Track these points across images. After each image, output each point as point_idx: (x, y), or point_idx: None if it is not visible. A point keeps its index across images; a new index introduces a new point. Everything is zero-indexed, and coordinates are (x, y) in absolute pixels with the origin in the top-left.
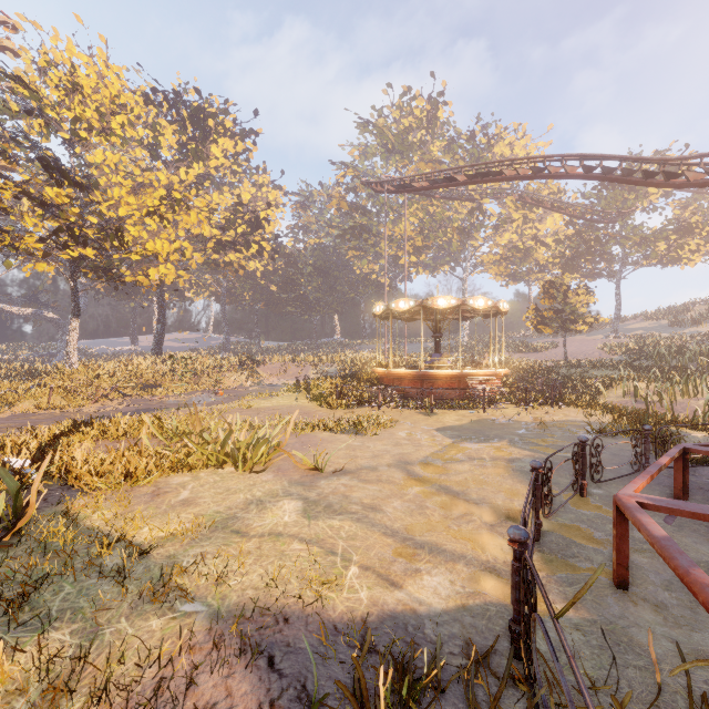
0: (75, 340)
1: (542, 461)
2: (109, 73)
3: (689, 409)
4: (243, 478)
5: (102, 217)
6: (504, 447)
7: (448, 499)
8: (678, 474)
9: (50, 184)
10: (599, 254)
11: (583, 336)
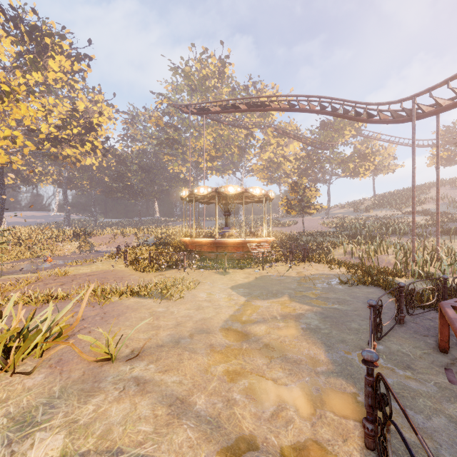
0: None
1: (320, 315)
2: None
3: (384, 262)
4: None
5: None
6: (287, 302)
7: (255, 380)
8: (444, 328)
9: None
10: (319, 168)
11: (310, 217)
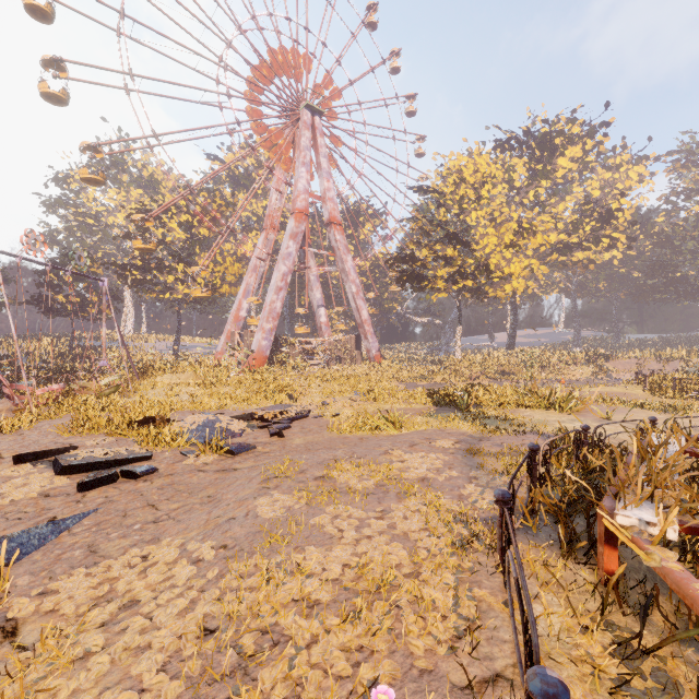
0: (459, 340)
1: None
2: (480, 161)
3: None
4: (558, 414)
5: (476, 260)
6: None
7: None
8: None
9: (444, 240)
10: None
11: None
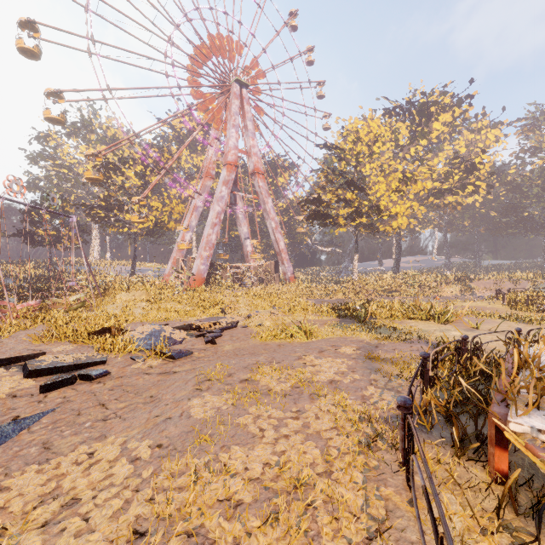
0: (356, 265)
1: None
2: (372, 124)
3: None
4: (437, 325)
5: (370, 202)
6: None
7: None
8: None
9: (344, 187)
10: None
11: None
